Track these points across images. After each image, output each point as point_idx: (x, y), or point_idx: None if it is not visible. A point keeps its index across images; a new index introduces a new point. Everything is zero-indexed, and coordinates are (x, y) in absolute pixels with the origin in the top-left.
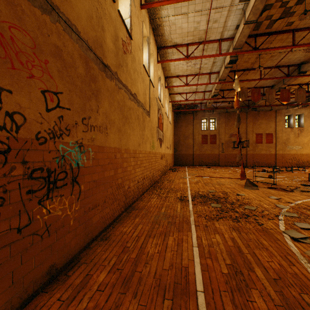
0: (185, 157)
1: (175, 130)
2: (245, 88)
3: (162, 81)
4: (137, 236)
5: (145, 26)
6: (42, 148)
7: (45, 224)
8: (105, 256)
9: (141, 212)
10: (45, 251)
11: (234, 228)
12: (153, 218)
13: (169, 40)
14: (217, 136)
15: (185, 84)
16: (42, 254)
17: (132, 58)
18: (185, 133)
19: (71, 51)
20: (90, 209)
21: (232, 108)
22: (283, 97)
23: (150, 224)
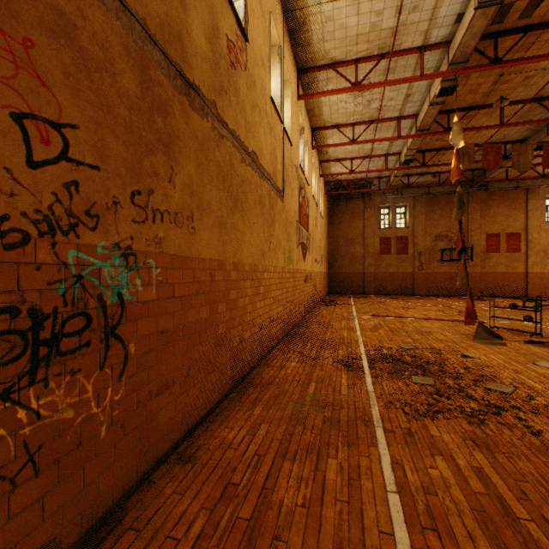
0: (349, 279)
1: (330, 228)
2: (469, 145)
3: (308, 135)
4: (257, 453)
5: (274, 24)
6: (15, 258)
7: (25, 447)
8: (180, 511)
9: (266, 394)
10: (25, 514)
11: (476, 442)
12: (292, 407)
13: (320, 54)
14: (409, 240)
15: (350, 140)
16: (15, 523)
17: (248, 80)
18: (348, 234)
19: (103, 34)
20: (153, 396)
21: (439, 185)
22: None
23: (286, 425)
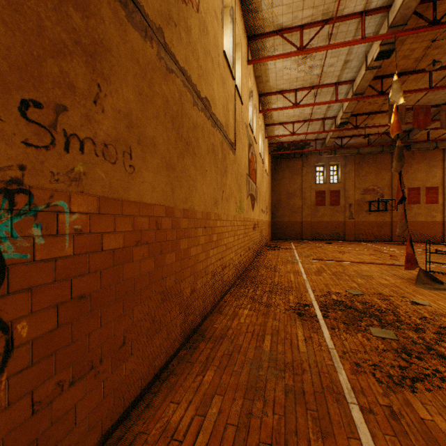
0: (289, 227)
1: (273, 183)
2: (401, 107)
3: (255, 99)
4: None
5: None
6: None
7: None
8: None
9: (219, 350)
10: None
11: None
12: (247, 371)
13: (269, 20)
14: (341, 193)
15: (293, 104)
16: None
17: (201, 23)
18: (289, 189)
19: None
20: (65, 386)
21: (368, 146)
22: None
23: (242, 398)
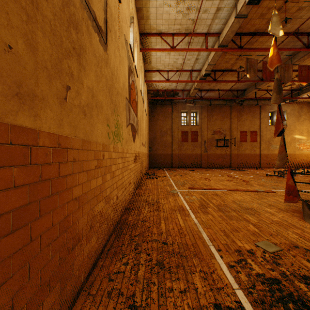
0: (163, 158)
1: (150, 124)
2: (254, 60)
3: (137, 33)
4: None
5: None
6: None
7: None
8: None
9: None
10: None
11: None
12: None
13: None
14: (199, 133)
15: (170, 46)
16: None
17: None
18: (162, 128)
19: None
20: None
21: (219, 98)
22: (302, 75)
23: None
